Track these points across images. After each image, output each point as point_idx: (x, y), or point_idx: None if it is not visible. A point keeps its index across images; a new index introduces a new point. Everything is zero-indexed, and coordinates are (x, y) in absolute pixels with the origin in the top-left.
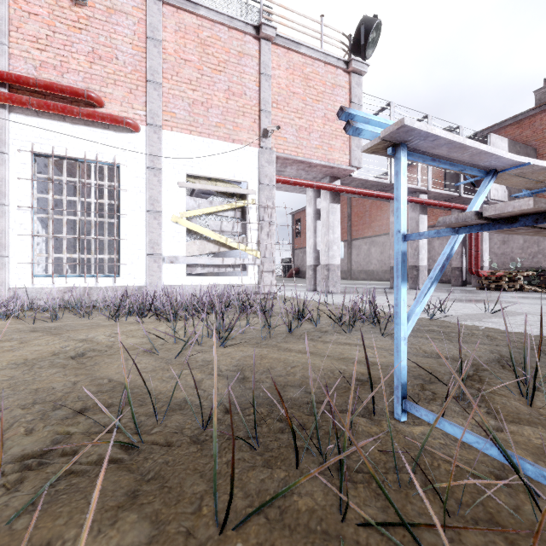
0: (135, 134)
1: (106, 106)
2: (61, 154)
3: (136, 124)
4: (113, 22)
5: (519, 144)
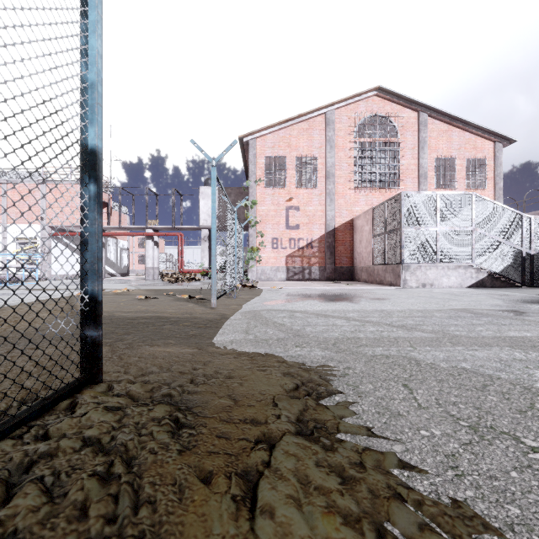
0: None
1: None
2: None
3: None
4: None
5: (230, 188)
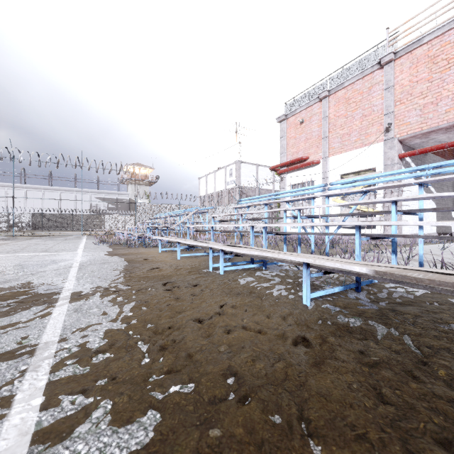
0: (318, 165)
1: (309, 158)
2: (297, 183)
3: (316, 161)
4: (311, 122)
5: None
